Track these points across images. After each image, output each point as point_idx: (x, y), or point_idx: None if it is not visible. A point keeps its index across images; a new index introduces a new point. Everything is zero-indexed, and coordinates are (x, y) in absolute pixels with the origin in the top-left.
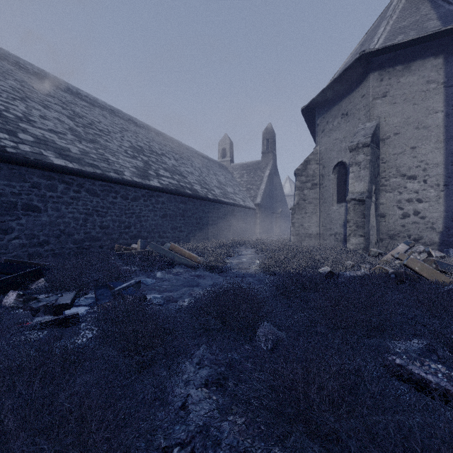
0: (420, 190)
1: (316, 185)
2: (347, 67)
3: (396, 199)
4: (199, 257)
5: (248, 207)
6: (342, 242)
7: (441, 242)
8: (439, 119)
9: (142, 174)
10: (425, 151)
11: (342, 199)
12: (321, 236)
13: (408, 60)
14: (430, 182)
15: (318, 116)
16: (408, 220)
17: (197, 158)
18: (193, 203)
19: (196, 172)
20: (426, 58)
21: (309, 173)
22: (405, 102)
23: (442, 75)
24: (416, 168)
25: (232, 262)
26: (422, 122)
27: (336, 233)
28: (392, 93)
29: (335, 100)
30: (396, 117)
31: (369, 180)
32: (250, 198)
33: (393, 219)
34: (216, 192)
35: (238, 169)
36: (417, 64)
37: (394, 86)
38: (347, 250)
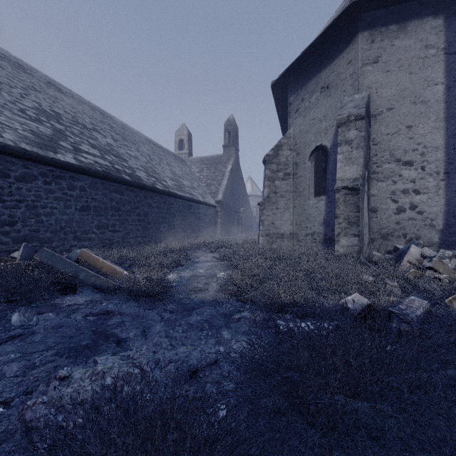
0: (418, 179)
1: (289, 175)
2: (332, 22)
3: (390, 189)
4: (125, 273)
5: (208, 203)
6: (321, 243)
7: (441, 242)
8: (439, 93)
9: (44, 143)
10: (423, 131)
11: (321, 192)
12: (295, 237)
13: (404, 19)
14: (429, 169)
15: (291, 93)
16: (403, 216)
17: (148, 145)
18: (134, 193)
19: (143, 157)
20: (424, 17)
21: (281, 161)
22: (400, 71)
23: (442, 39)
24: (413, 152)
25: (182, 275)
26: (419, 96)
27: (314, 233)
28: (385, 58)
29: (313, 71)
30: (390, 89)
31: (363, 163)
32: (210, 194)
33: (387, 214)
34: (168, 183)
35: (198, 163)
36: (414, 24)
37: (387, 50)
38: (337, 255)
